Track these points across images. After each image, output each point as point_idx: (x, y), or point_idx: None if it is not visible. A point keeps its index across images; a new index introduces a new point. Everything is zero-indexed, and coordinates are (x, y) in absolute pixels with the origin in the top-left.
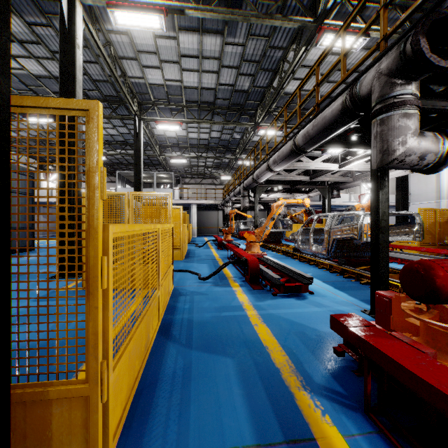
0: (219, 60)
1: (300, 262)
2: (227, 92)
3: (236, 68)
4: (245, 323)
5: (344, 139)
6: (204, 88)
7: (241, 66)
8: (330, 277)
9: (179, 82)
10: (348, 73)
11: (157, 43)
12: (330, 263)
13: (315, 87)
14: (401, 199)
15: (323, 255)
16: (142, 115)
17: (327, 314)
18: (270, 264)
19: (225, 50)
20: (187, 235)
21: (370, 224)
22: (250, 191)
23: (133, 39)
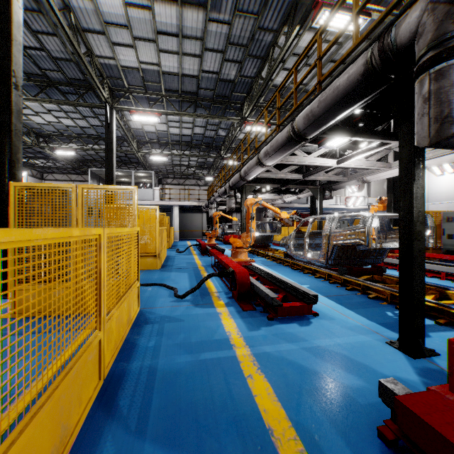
0: (202, 41)
1: (293, 270)
2: (211, 81)
3: (221, 53)
4: (234, 374)
5: (349, 126)
6: (185, 75)
7: (227, 50)
8: (331, 290)
9: (156, 66)
10: (363, 36)
11: (128, 14)
12: (329, 272)
13: (316, 61)
14: (393, 201)
15: (320, 263)
16: (114, 103)
17: (344, 350)
18: (261, 274)
19: (209, 29)
20: (168, 239)
21: (399, 227)
22: (236, 191)
23: (98, 7)
